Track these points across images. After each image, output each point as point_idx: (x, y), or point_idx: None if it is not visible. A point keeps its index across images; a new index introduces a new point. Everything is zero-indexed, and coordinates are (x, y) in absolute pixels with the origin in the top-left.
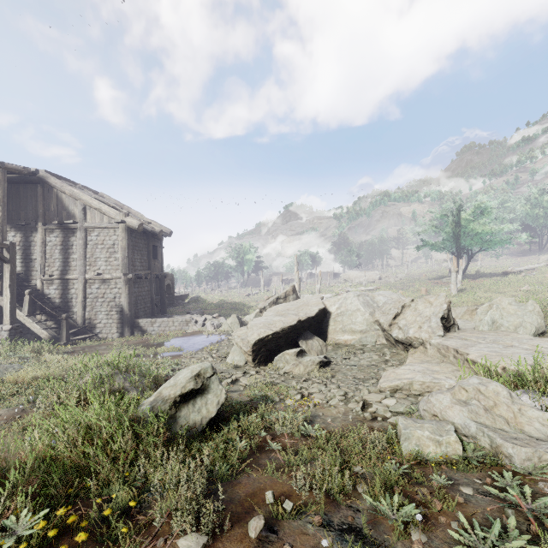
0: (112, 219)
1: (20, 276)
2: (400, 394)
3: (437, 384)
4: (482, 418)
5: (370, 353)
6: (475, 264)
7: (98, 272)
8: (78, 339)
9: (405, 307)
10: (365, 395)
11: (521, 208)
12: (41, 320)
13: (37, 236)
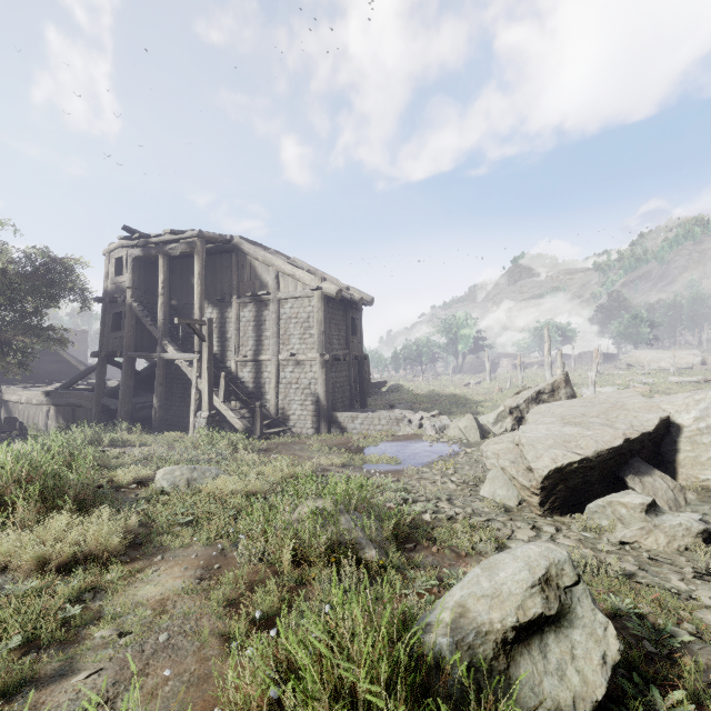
0: (307, 286)
1: (217, 356)
2: None
3: None
4: None
5: None
6: None
7: (291, 352)
8: (271, 433)
9: None
10: None
11: None
12: (236, 408)
13: (231, 312)
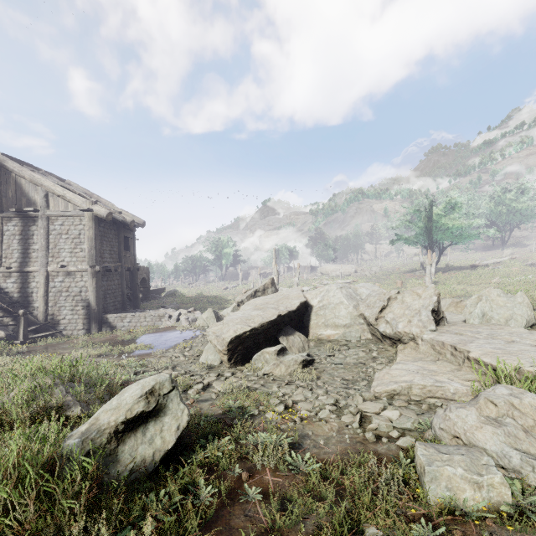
0: (77, 207)
1: None
2: (400, 401)
3: (441, 388)
4: (524, 443)
5: (355, 349)
6: (444, 258)
7: (61, 264)
8: (38, 337)
9: (391, 300)
10: (359, 403)
11: (486, 205)
12: None
13: None
